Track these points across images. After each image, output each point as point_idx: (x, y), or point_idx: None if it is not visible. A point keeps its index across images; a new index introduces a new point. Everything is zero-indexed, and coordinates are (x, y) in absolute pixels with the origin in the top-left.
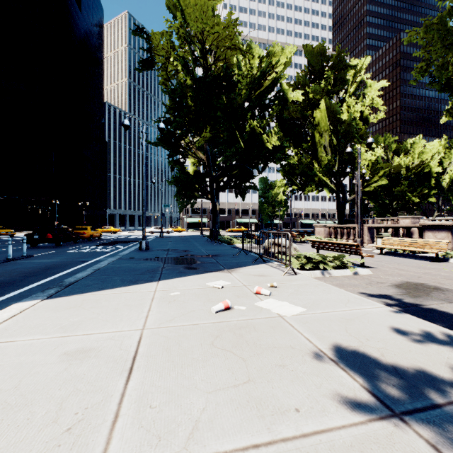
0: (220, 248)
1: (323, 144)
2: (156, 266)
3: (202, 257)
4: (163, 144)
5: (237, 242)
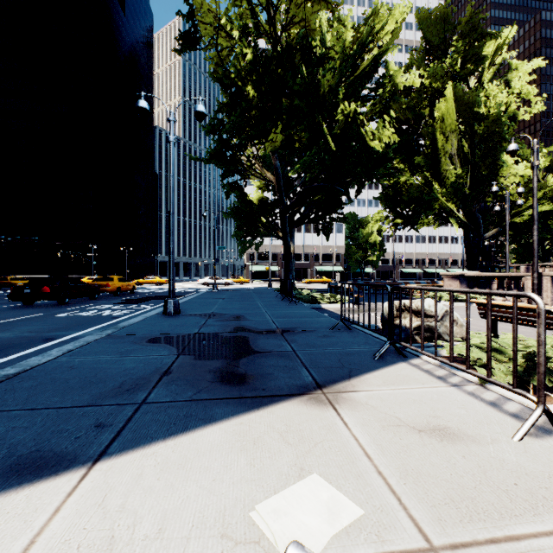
0: (297, 313)
1: (449, 153)
2: (155, 365)
3: (263, 334)
4: (216, 161)
5: (323, 300)
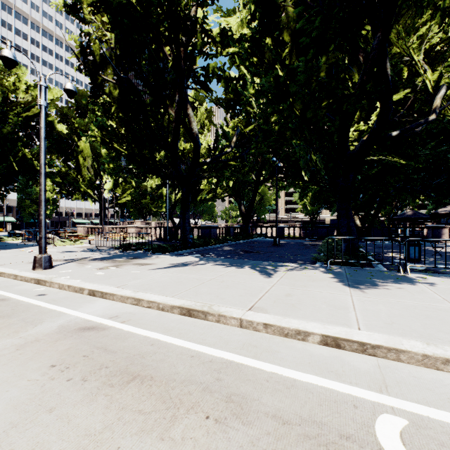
0: None
1: (87, 166)
2: None
3: None
4: None
5: (8, 239)
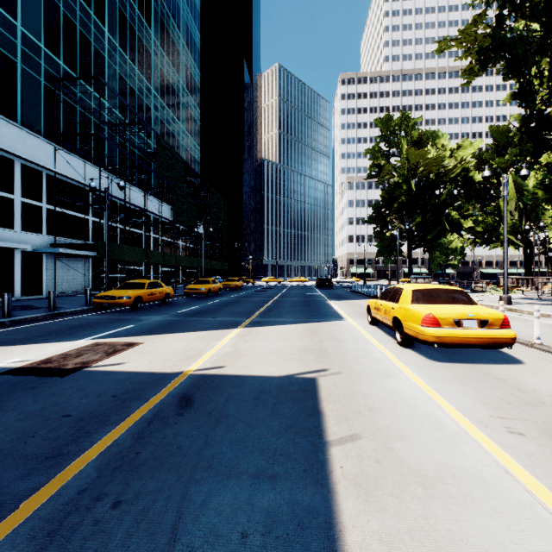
0: None
1: (508, 209)
2: None
3: None
4: (374, 221)
5: None
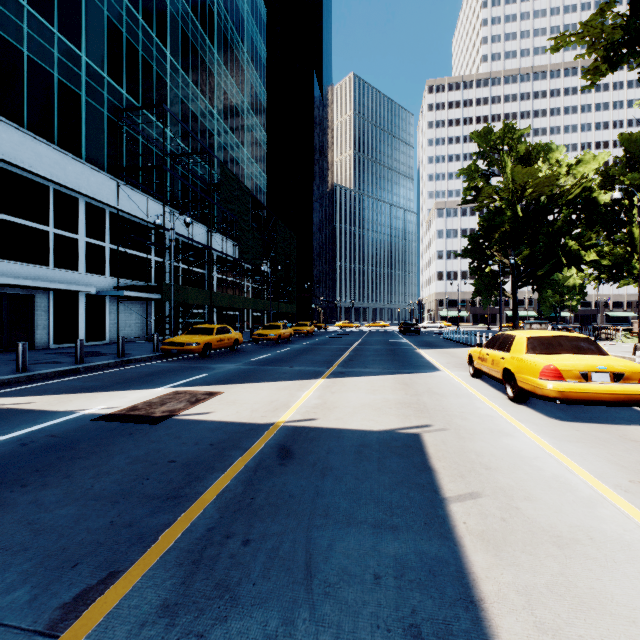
0: None
1: None
2: None
3: None
4: (470, 254)
5: None
